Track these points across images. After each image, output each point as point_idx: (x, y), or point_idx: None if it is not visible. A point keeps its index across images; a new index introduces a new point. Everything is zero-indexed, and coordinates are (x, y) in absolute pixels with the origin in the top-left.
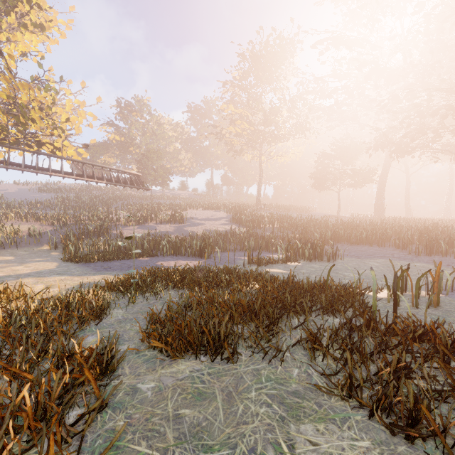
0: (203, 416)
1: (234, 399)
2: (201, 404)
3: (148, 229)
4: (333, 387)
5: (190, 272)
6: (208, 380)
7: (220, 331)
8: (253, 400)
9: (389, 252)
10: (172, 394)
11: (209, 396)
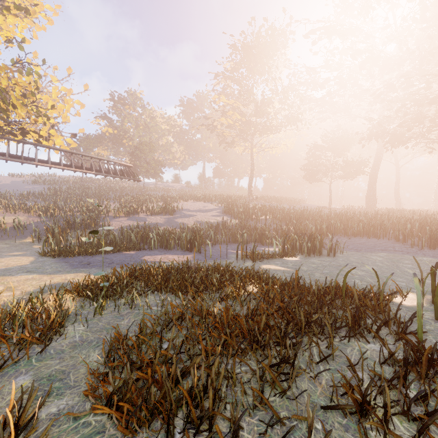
0: None
1: None
2: None
3: (137, 220)
4: None
5: (176, 271)
6: None
7: (207, 382)
8: None
9: (390, 244)
10: None
11: None
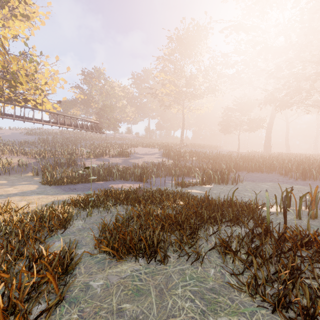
0: (140, 310)
1: (164, 295)
2: (139, 300)
3: (103, 161)
4: (241, 285)
5: (132, 192)
6: (145, 279)
7: (154, 239)
8: (180, 296)
9: (276, 177)
10: (116, 290)
11: (145, 292)
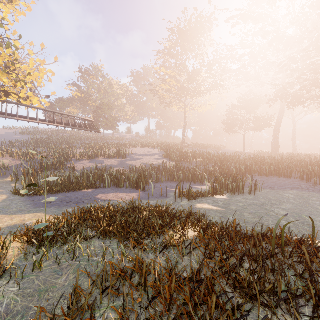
0: None
1: None
2: None
3: (95, 163)
4: None
5: (121, 213)
6: None
7: None
8: None
9: (297, 183)
10: None
11: None
